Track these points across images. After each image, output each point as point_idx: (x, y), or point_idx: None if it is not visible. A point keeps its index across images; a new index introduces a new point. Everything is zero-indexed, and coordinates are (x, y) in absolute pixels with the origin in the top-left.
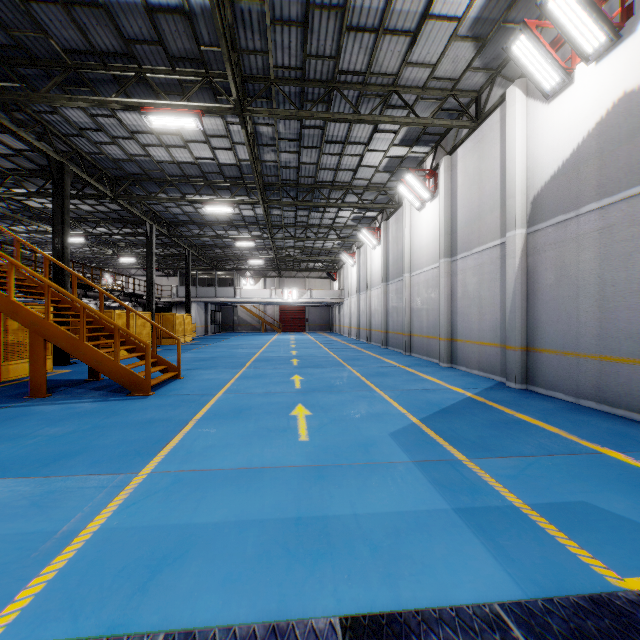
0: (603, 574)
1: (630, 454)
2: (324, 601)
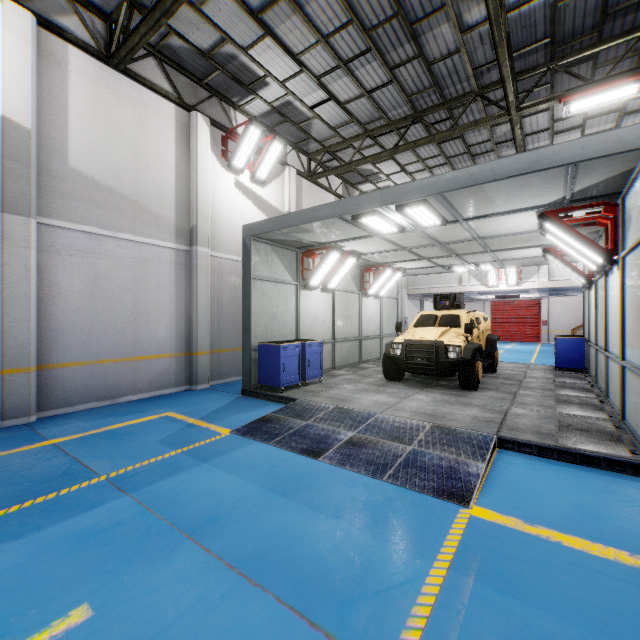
0: (225, 435)
1: (53, 437)
2: (317, 464)
